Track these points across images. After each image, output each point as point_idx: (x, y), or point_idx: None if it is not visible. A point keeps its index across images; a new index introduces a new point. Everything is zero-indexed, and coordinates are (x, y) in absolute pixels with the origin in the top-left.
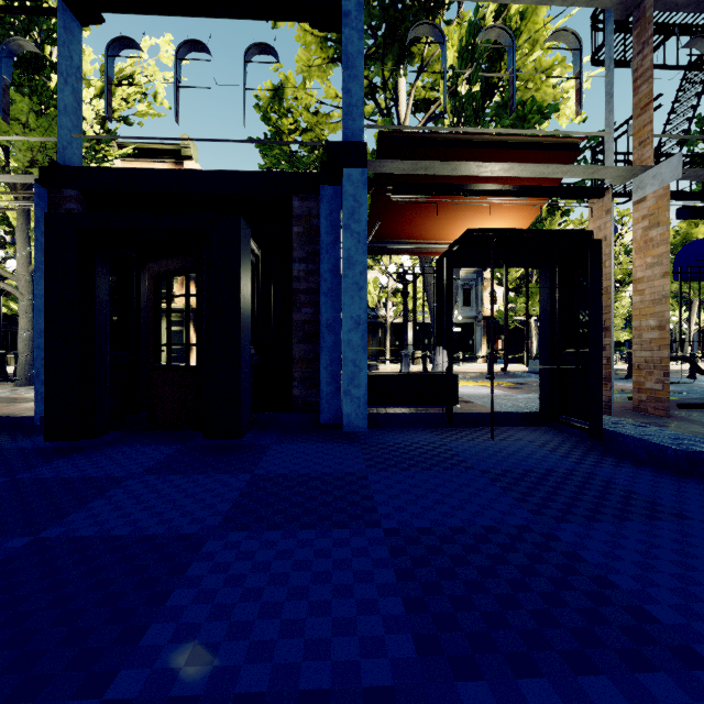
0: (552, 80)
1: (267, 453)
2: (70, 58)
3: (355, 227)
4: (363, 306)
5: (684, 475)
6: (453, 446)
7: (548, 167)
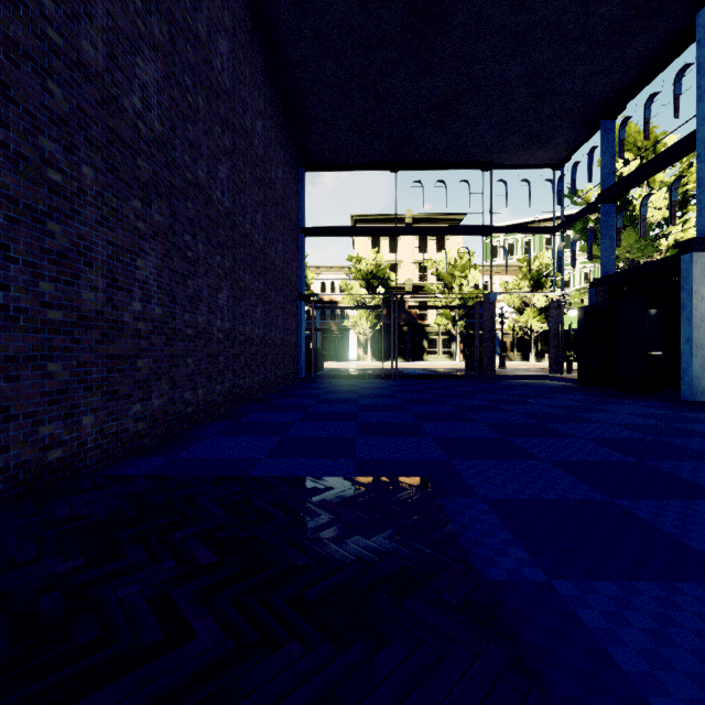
0: None
1: (628, 399)
2: (608, 225)
3: (686, 287)
4: (690, 330)
5: None
6: None
7: None
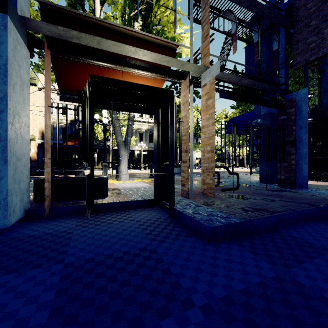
0: (177, 32)
1: None
2: None
3: None
4: (4, 126)
5: (209, 243)
6: (77, 233)
7: (157, 56)
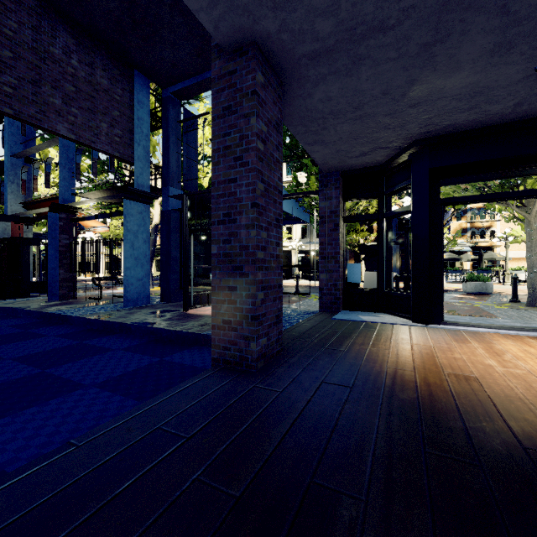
0: None
1: None
2: None
3: None
4: None
5: None
6: None
7: (43, 209)
